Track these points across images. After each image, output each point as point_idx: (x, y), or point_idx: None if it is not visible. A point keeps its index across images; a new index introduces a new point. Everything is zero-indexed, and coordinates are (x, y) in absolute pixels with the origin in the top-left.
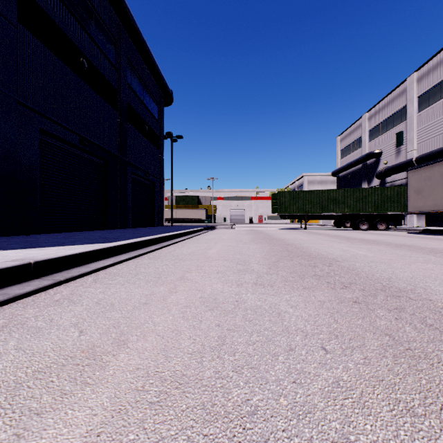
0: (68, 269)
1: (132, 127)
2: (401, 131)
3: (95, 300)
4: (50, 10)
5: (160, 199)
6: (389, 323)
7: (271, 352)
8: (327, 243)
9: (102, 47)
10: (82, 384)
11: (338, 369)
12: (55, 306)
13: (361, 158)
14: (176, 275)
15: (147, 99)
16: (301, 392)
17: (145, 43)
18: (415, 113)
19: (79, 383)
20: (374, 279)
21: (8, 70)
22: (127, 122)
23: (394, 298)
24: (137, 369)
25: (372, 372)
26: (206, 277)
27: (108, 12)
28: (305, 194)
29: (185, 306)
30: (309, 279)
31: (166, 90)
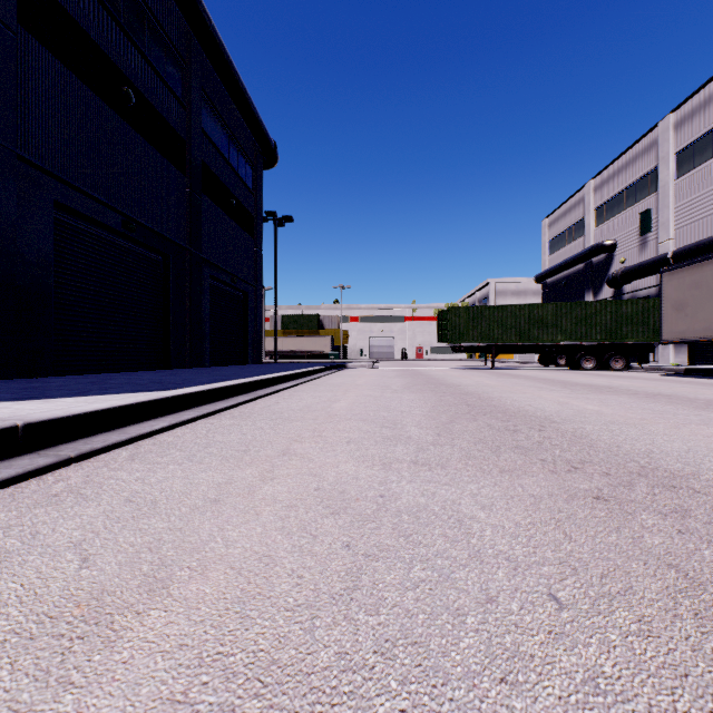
0: (88, 436)
1: (210, 202)
2: (648, 209)
3: (125, 495)
4: (72, 5)
5: (256, 320)
6: (669, 541)
7: (451, 606)
8: (531, 392)
9: (160, 70)
10: (59, 686)
11: (590, 647)
12: (50, 506)
13: (583, 253)
14: (276, 447)
15: (235, 156)
16: (520, 708)
17: (230, 64)
18: (672, 180)
19: (54, 682)
20: (623, 454)
21: (1, 104)
22: (202, 194)
23: (667, 491)
24: (179, 649)
25: (661, 655)
26: (328, 450)
27: (170, 13)
28: (493, 312)
29: (288, 507)
30: (508, 455)
31: (266, 142)
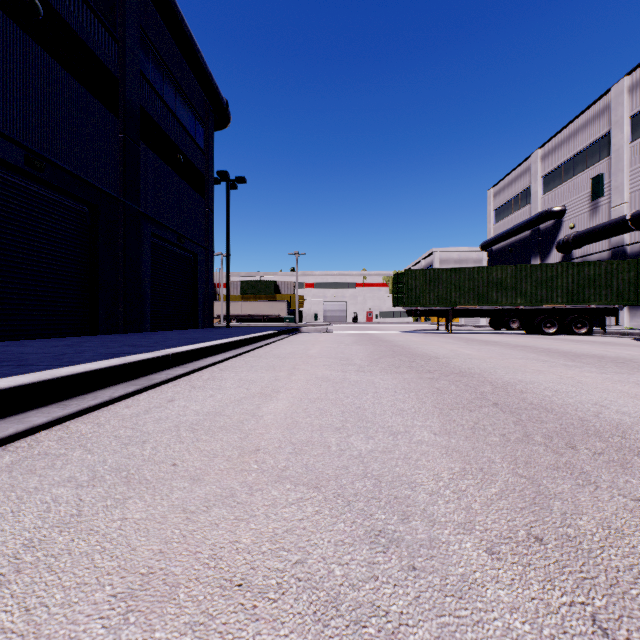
0: None
1: (152, 153)
2: (600, 173)
3: None
4: None
5: (207, 283)
6: None
7: None
8: (547, 370)
9: None
10: None
11: None
12: None
13: (531, 219)
14: None
15: (183, 111)
16: None
17: (172, 1)
18: (626, 144)
19: None
20: None
21: None
22: (141, 143)
23: None
24: None
25: None
26: None
27: None
28: (450, 275)
29: None
30: None
31: (217, 98)
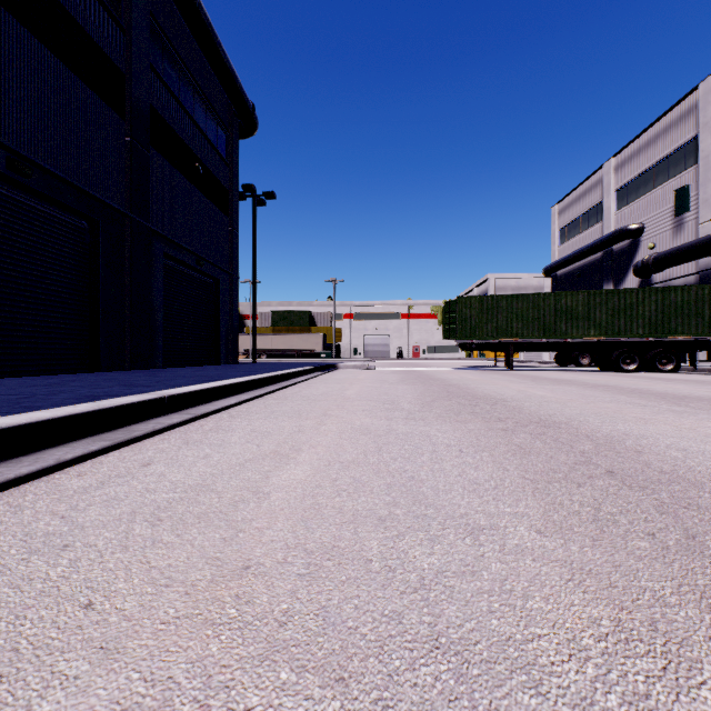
0: None
1: (165, 162)
2: (685, 185)
3: None
4: None
5: (231, 312)
6: None
7: None
8: (654, 418)
9: None
10: None
11: None
12: None
13: (603, 239)
14: None
15: (203, 115)
16: None
17: None
18: None
19: None
20: None
21: None
22: (152, 149)
23: None
24: None
25: None
26: None
27: None
28: (511, 302)
29: None
30: None
31: (241, 101)
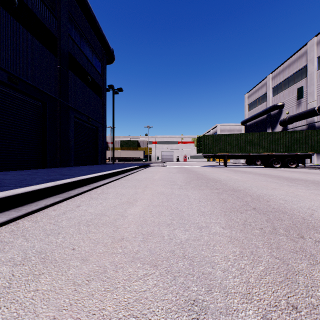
0: None
1: (74, 76)
2: (301, 86)
3: None
4: None
5: (103, 141)
6: None
7: None
8: (279, 188)
9: None
10: None
11: None
12: None
13: (267, 109)
14: None
15: (91, 54)
16: None
17: None
18: (315, 71)
19: None
20: None
21: None
22: (69, 70)
23: None
24: None
25: None
26: None
27: None
28: (226, 137)
29: None
30: None
31: (108, 48)
